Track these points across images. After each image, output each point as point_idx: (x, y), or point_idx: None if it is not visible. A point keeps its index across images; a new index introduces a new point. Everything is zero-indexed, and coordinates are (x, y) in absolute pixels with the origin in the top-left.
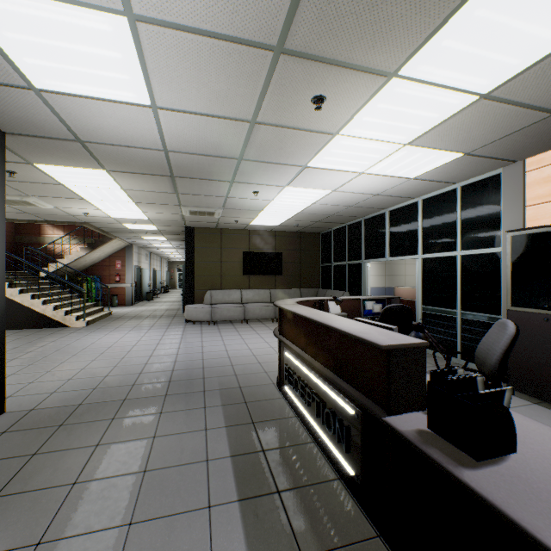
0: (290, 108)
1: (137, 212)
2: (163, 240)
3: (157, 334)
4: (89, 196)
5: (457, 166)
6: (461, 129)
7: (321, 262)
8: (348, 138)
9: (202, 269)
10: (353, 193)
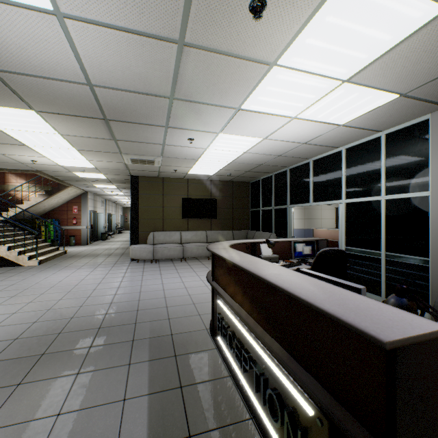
0: (223, 21)
1: (82, 160)
2: (113, 188)
3: (102, 272)
4: (30, 142)
5: (388, 111)
6: (408, 60)
7: (250, 207)
8: (286, 70)
9: (146, 213)
10: (283, 141)
